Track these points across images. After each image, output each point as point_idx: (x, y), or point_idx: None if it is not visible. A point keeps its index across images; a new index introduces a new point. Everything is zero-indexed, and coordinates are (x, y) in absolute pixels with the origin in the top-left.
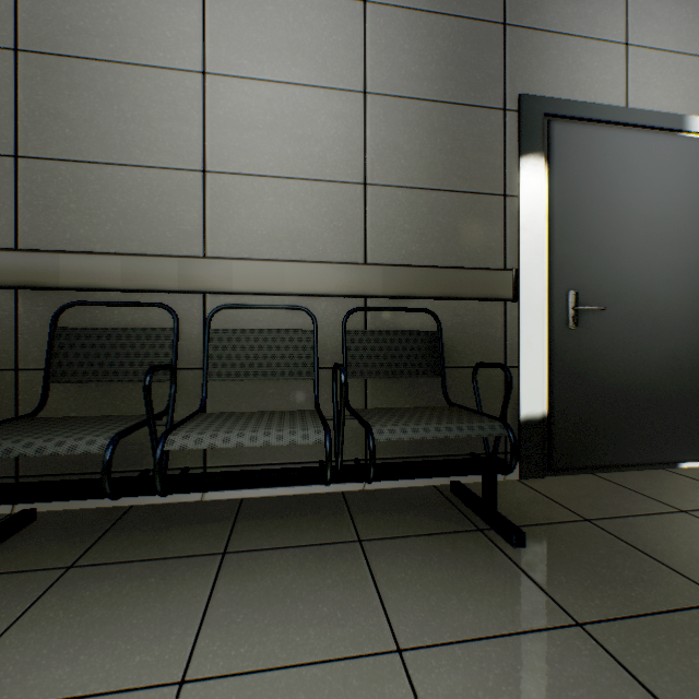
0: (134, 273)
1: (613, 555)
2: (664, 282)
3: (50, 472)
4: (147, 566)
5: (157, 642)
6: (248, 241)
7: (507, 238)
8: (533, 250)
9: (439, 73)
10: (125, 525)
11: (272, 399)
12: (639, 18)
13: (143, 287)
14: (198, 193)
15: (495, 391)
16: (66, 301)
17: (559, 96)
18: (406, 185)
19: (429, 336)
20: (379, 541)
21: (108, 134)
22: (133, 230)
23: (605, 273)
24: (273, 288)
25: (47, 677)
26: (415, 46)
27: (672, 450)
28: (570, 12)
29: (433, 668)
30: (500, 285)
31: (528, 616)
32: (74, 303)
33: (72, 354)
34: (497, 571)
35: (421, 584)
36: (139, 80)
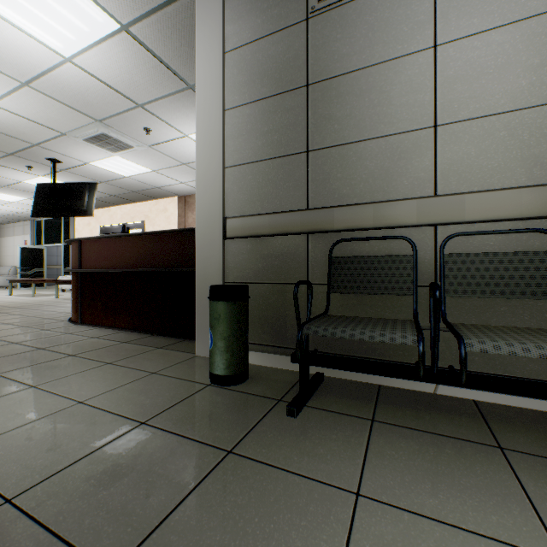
0: (382, 215)
1: None
2: None
3: (325, 351)
4: (433, 437)
5: (501, 510)
6: (477, 176)
7: None
8: None
9: None
10: (386, 399)
11: (502, 316)
12: None
13: (388, 225)
14: (429, 145)
15: None
16: (334, 239)
17: None
18: None
19: None
20: None
21: (361, 120)
22: (378, 185)
23: None
24: (507, 214)
25: (424, 501)
26: None
27: None
28: None
29: None
30: None
31: None
32: (341, 240)
33: (342, 274)
34: None
35: None
36: (382, 73)
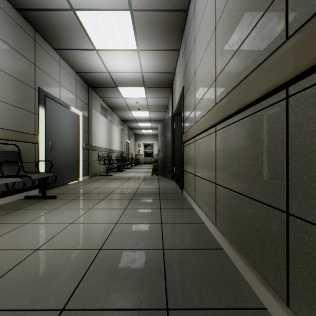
0: None
1: (71, 194)
2: (66, 142)
3: None
4: None
5: (7, 227)
6: None
7: (36, 126)
8: (42, 130)
9: (18, 70)
10: None
11: None
12: (62, 78)
13: None
14: None
15: (33, 169)
16: None
17: (47, 91)
18: (8, 102)
19: (17, 153)
20: (25, 207)
21: None
22: None
23: (57, 138)
24: None
25: None
26: (11, 58)
27: (68, 180)
28: (50, 70)
29: (62, 207)
30: (36, 139)
31: (67, 201)
32: None
33: None
34: (57, 201)
35: (46, 206)
36: None
